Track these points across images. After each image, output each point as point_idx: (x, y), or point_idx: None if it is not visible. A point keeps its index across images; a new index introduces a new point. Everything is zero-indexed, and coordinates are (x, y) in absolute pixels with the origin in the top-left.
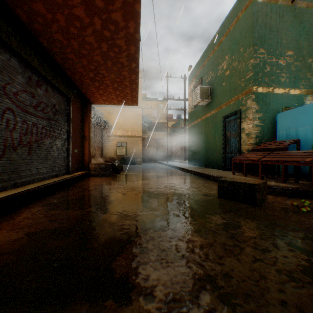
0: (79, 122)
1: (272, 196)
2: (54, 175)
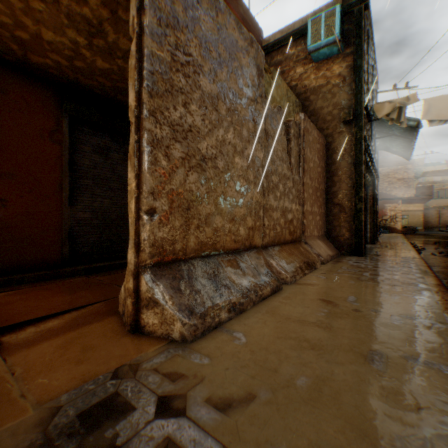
0: None
1: None
2: None
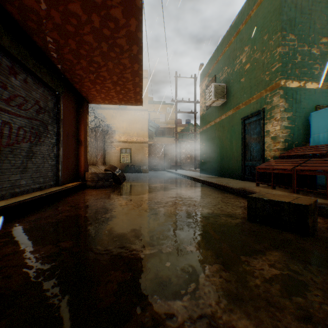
0: (73, 124)
1: (319, 219)
2: (36, 188)
